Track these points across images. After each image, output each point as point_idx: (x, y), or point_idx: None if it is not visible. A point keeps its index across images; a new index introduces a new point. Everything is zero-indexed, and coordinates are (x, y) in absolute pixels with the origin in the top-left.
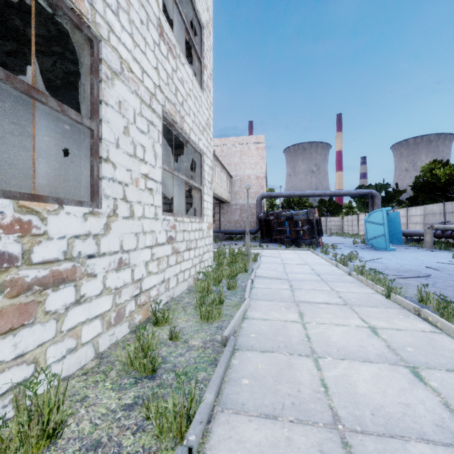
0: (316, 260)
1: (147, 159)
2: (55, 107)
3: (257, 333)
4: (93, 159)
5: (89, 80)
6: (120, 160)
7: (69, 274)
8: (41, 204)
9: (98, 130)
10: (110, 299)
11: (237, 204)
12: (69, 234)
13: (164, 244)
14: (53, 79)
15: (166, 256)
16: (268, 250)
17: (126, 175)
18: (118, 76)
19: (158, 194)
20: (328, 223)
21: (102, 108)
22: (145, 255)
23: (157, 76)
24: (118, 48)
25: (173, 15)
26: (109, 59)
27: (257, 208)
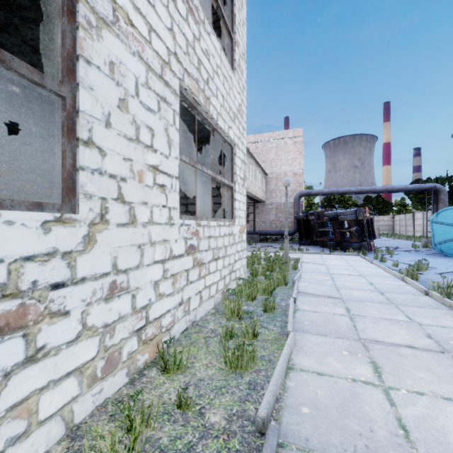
0: (371, 270)
1: (157, 147)
2: None
3: (312, 404)
4: (65, 140)
5: (60, 26)
6: (113, 145)
7: (11, 318)
8: None
9: (73, 98)
10: (94, 342)
11: (273, 203)
12: (12, 255)
13: (183, 255)
14: None
15: (185, 271)
16: (309, 254)
17: (123, 166)
18: (109, 27)
19: (173, 192)
20: (376, 223)
21: (80, 66)
22: (153, 273)
23: (172, 41)
24: None
25: None
26: None
27: (294, 207)
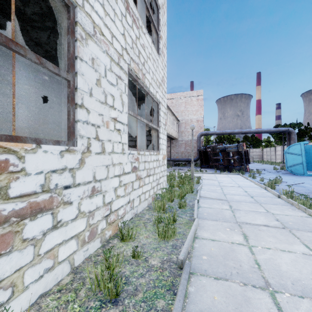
0: (246, 183)
1: (116, 106)
2: (34, 59)
3: (208, 255)
4: (69, 105)
5: (66, 40)
6: (93, 106)
7: (46, 204)
8: (18, 144)
9: (74, 81)
10: (84, 221)
11: (183, 140)
12: (47, 169)
13: (130, 173)
14: (50, 50)
15: (131, 182)
16: (207, 174)
17: (98, 119)
18: (91, 38)
19: (125, 133)
20: (251, 153)
21: (77, 62)
22: (114, 183)
23: (124, 41)
24: (91, 14)
25: (137, 3)
26: (83, 23)
27: (197, 142)
